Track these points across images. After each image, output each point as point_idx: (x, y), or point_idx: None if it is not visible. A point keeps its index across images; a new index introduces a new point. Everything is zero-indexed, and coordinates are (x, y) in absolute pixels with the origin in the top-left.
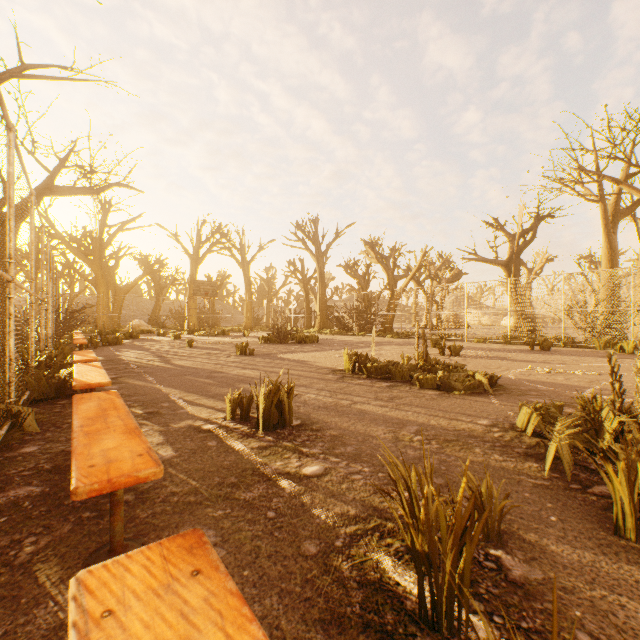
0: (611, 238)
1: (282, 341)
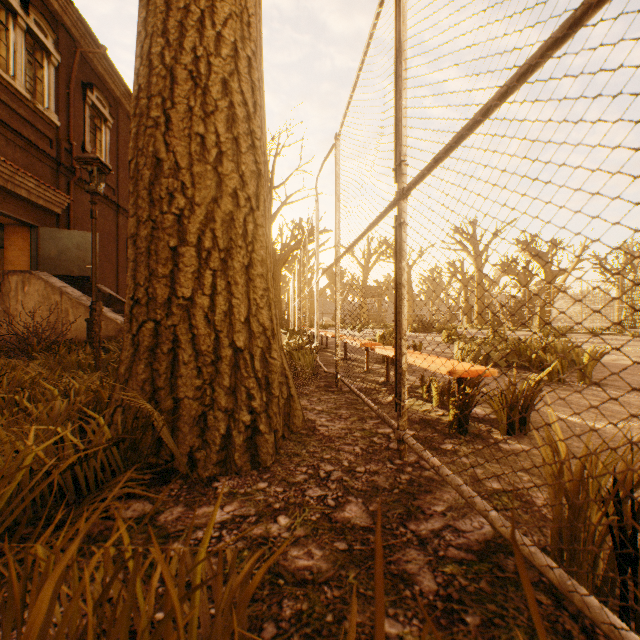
0: None
1: (425, 331)
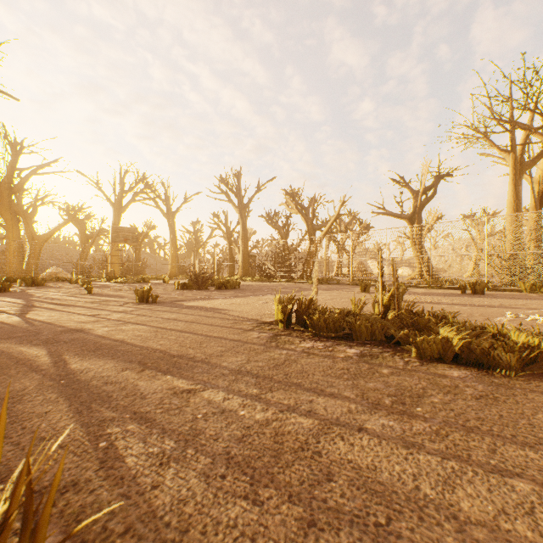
0: (518, 188)
1: (201, 287)
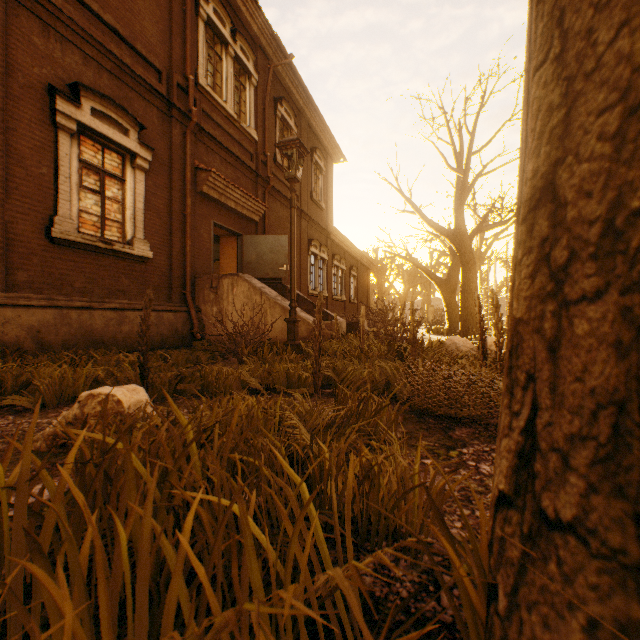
0: None
1: None
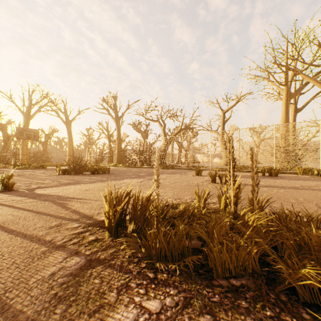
0: (288, 109)
1: (77, 172)
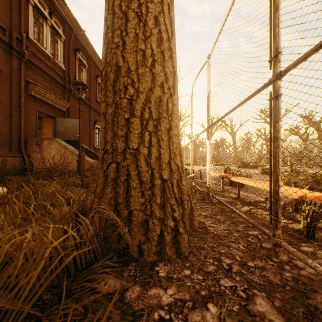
0: None
1: (245, 167)
